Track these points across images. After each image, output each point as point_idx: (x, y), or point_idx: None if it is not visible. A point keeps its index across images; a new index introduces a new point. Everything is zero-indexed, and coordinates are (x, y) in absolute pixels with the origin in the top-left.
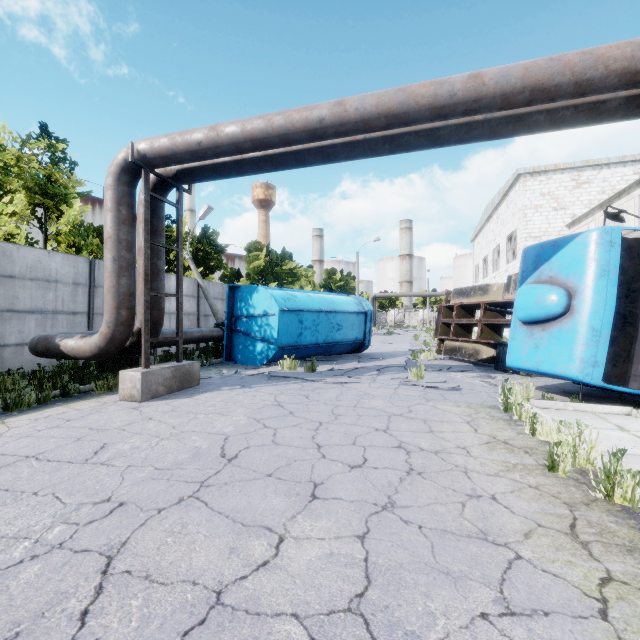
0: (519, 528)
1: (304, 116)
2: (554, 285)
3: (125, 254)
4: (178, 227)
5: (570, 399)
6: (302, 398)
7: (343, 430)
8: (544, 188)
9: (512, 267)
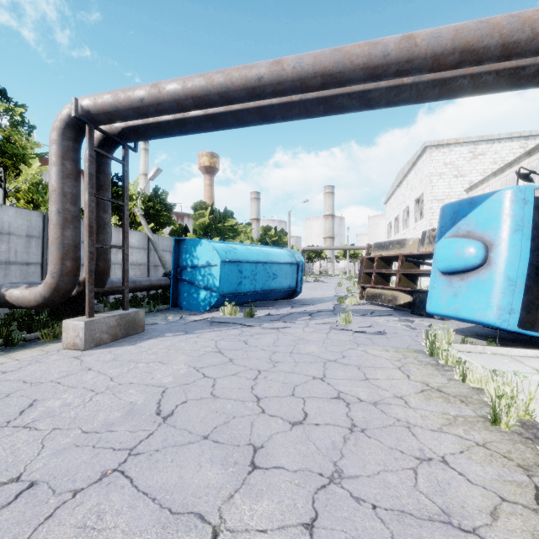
0: (482, 504)
1: (243, 74)
2: (472, 239)
3: (70, 207)
4: (124, 182)
5: (487, 343)
6: (241, 344)
7: (281, 379)
8: (447, 158)
9: (420, 225)
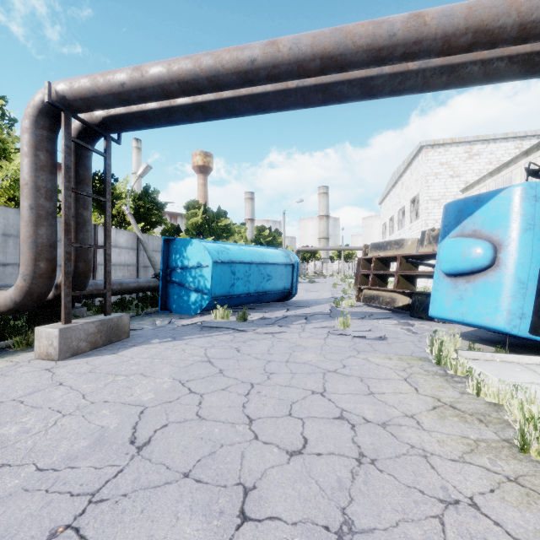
0: None
1: (234, 56)
2: (479, 238)
3: (44, 202)
4: (105, 177)
5: (495, 349)
6: (233, 352)
7: (277, 394)
8: (442, 158)
9: (415, 225)
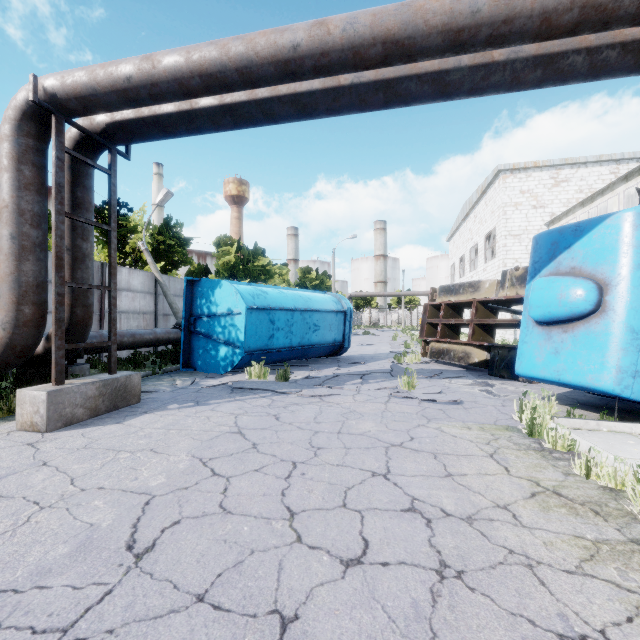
0: None
1: (272, 40)
2: (579, 277)
3: (29, 230)
4: (110, 199)
5: (600, 416)
6: (271, 420)
7: (326, 477)
8: (524, 185)
9: (491, 266)
